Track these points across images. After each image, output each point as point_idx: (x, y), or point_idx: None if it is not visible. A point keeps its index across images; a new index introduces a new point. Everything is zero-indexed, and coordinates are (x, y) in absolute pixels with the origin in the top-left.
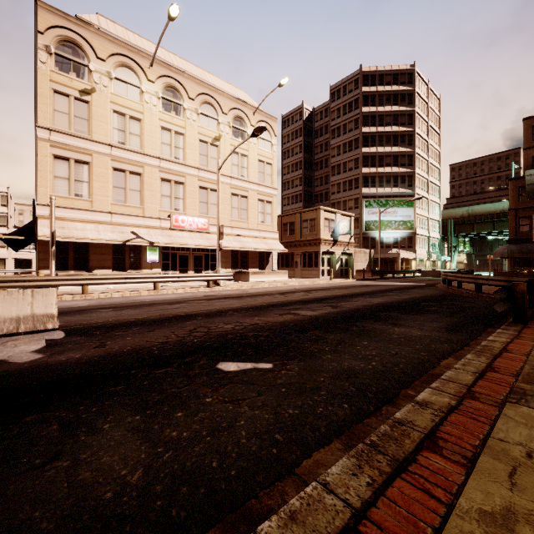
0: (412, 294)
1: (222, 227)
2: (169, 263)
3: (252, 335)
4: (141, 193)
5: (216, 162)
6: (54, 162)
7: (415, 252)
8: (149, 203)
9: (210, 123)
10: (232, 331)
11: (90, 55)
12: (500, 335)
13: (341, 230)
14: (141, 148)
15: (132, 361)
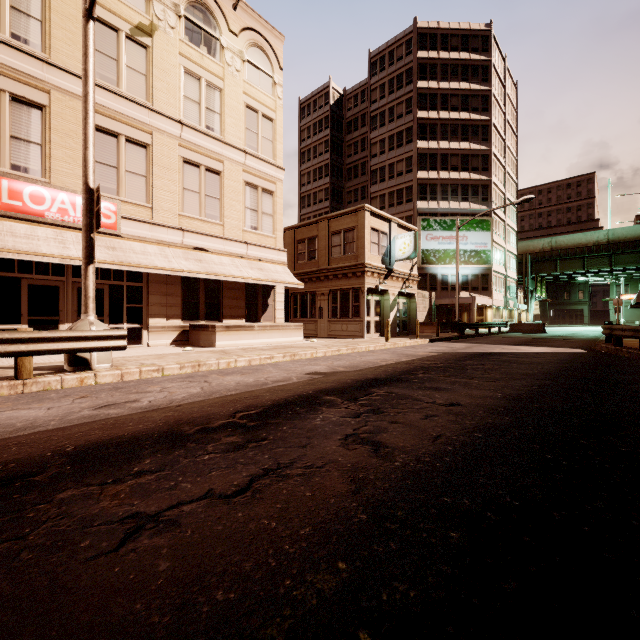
0: None
1: (97, 191)
2: None
3: None
4: None
5: (142, 81)
6: None
7: (491, 296)
8: None
9: None
10: None
11: None
12: None
13: (399, 252)
14: None
15: None
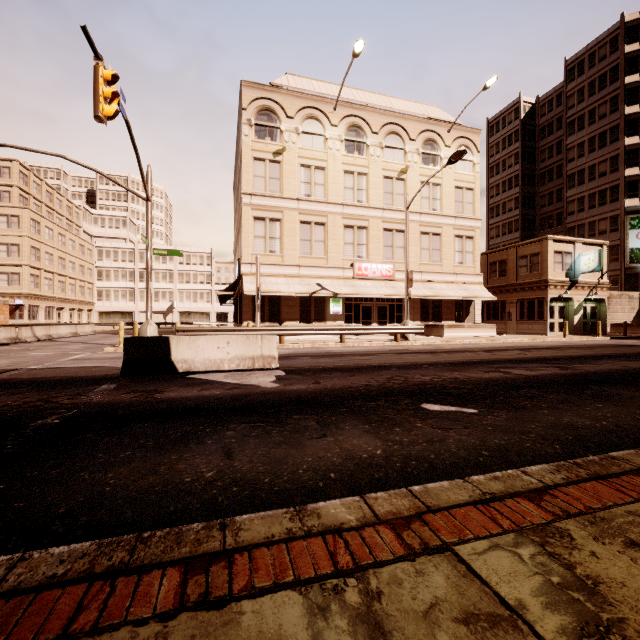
0: None
1: (410, 273)
2: (352, 315)
3: (453, 387)
4: (325, 243)
5: (402, 198)
6: (254, 223)
7: None
8: (333, 252)
9: (396, 155)
10: (430, 382)
11: (281, 117)
12: None
13: (583, 266)
14: (325, 197)
15: (346, 395)
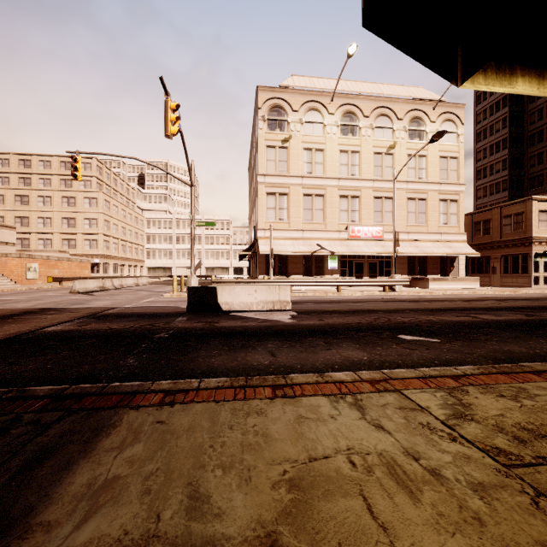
0: None
1: (397, 234)
2: (346, 269)
3: (425, 326)
4: (323, 211)
5: (391, 170)
6: (267, 197)
7: None
8: (330, 218)
9: (385, 133)
10: (408, 322)
11: (288, 111)
12: None
13: None
14: (323, 173)
15: (343, 328)
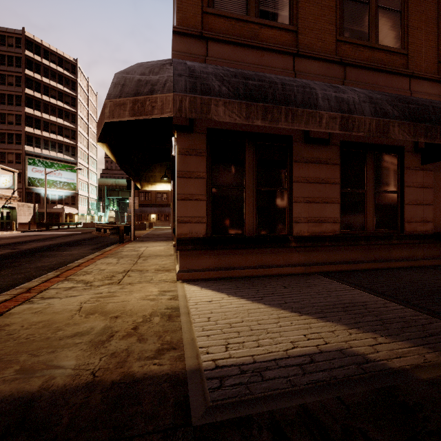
0: (75, 238)
1: None
2: None
3: None
4: None
5: None
6: None
7: (77, 208)
8: None
9: None
10: None
11: None
12: (111, 247)
13: (2, 184)
14: None
15: None
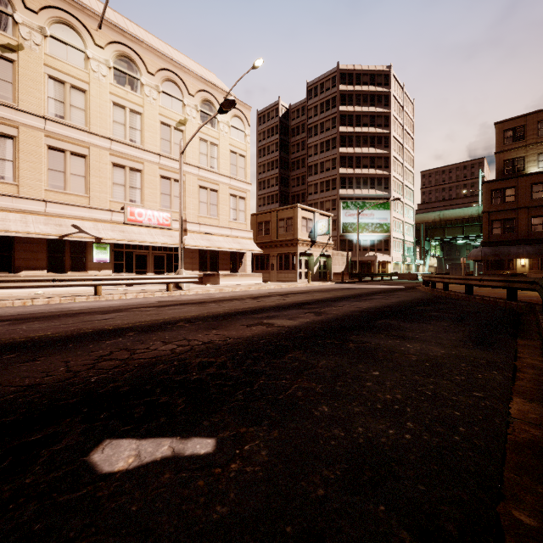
0: (400, 297)
1: (185, 221)
2: (123, 263)
3: (197, 364)
4: (86, 179)
5: None
6: None
7: (391, 255)
8: (97, 191)
9: (174, 103)
10: (168, 357)
11: (15, 3)
12: None
13: (319, 230)
14: (86, 124)
15: None
